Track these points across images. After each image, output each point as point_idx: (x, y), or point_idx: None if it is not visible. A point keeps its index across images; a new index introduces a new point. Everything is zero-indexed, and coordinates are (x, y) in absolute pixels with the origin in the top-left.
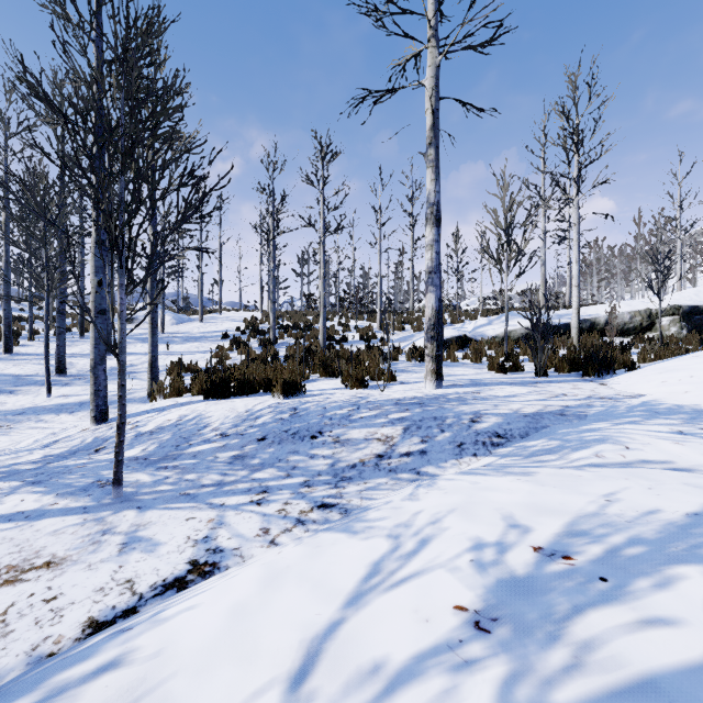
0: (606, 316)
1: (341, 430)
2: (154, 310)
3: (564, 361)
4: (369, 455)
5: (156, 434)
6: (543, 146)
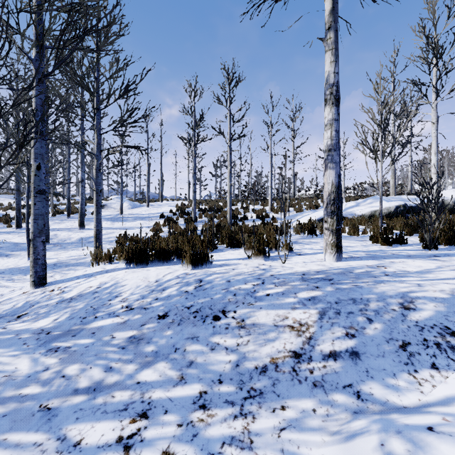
0: (454, 199)
1: (245, 309)
2: (98, 194)
3: (448, 235)
4: (282, 351)
5: (73, 301)
6: (393, 74)
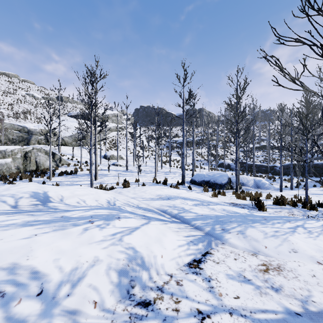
0: None
1: None
2: None
3: None
4: None
5: None
6: None
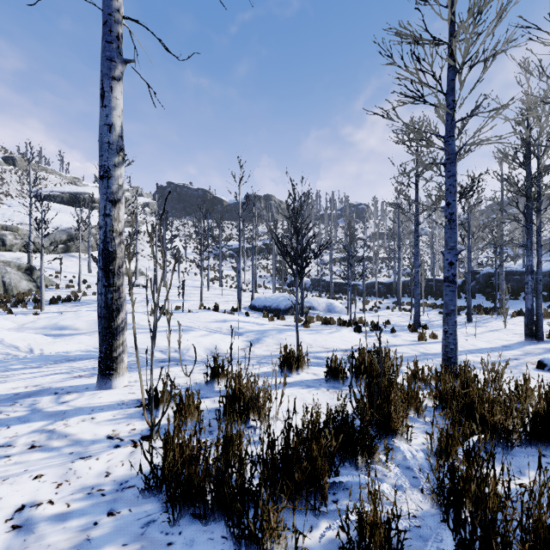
0: None
1: None
2: None
3: None
4: None
5: None
6: None
